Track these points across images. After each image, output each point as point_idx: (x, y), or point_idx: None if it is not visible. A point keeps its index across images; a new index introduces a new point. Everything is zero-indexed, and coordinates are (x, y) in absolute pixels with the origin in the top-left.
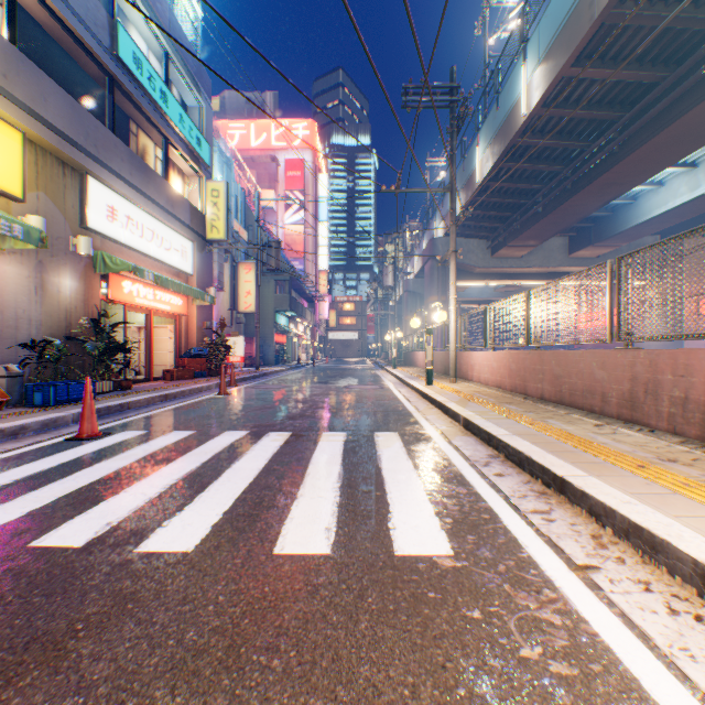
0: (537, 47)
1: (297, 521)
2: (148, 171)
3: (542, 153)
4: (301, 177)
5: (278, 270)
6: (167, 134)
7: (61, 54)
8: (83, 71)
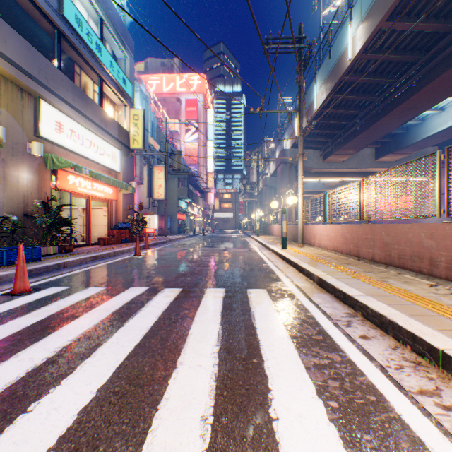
0: (360, 10)
1: (172, 405)
2: (86, 99)
3: (361, 88)
4: (196, 111)
5: (179, 170)
6: (101, 75)
7: (21, 12)
8: (38, 26)
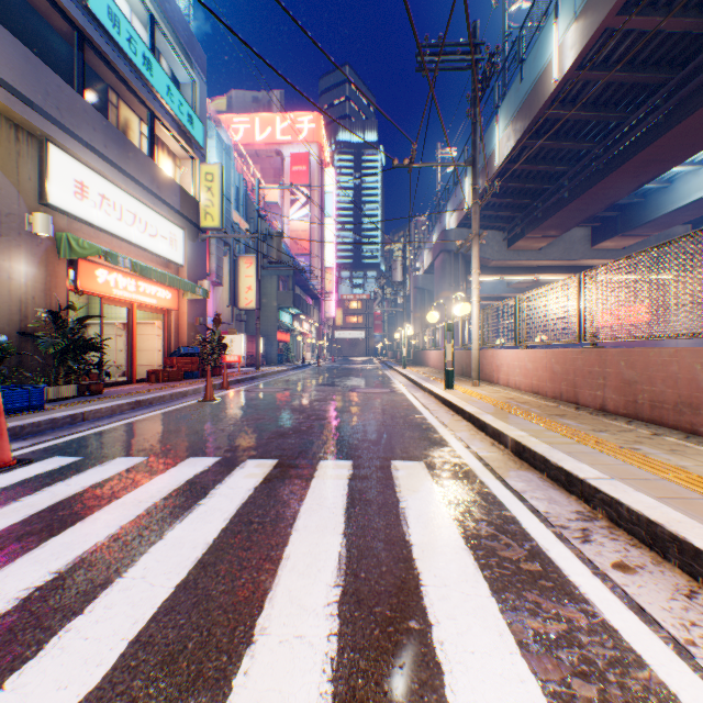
0: None
1: None
2: (127, 145)
3: (571, 129)
4: (306, 172)
5: (279, 263)
6: (152, 107)
7: None
8: (46, 23)
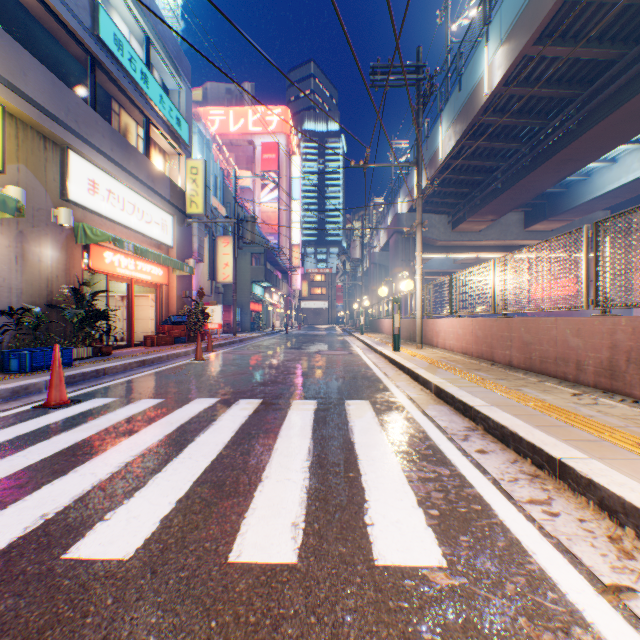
0: (499, 28)
1: (260, 513)
2: (129, 147)
3: (502, 131)
4: (275, 159)
5: (253, 243)
6: (148, 114)
7: (43, 33)
8: (65, 50)
